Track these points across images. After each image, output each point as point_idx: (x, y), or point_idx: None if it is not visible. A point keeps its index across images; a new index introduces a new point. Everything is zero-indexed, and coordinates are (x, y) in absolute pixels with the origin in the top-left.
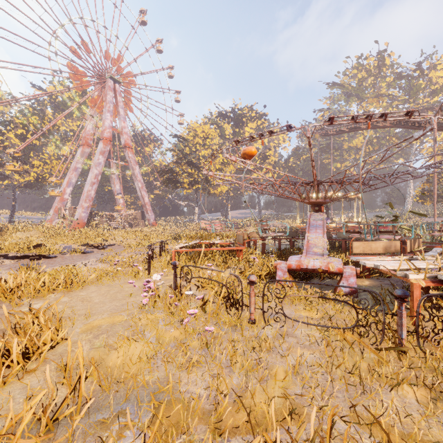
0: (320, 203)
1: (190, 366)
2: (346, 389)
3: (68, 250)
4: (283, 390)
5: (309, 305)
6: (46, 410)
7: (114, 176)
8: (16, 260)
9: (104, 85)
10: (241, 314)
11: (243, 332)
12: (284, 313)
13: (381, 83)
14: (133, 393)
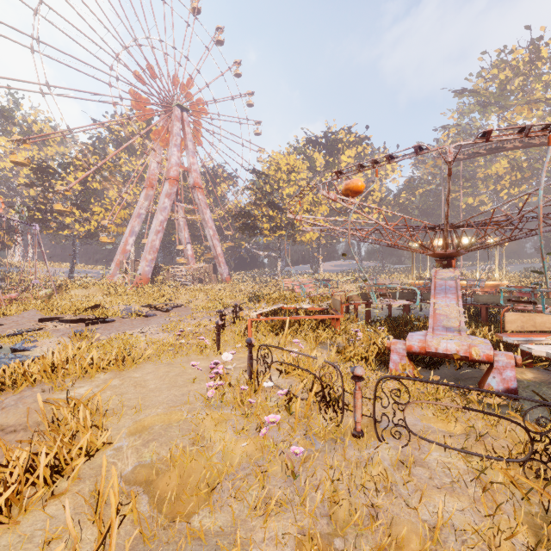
0: (450, 256)
1: (267, 513)
2: None
3: (127, 312)
4: None
5: (443, 411)
6: None
7: (182, 223)
8: (71, 324)
9: (171, 115)
10: (342, 422)
11: (346, 451)
12: (407, 426)
13: (534, 84)
14: (185, 550)
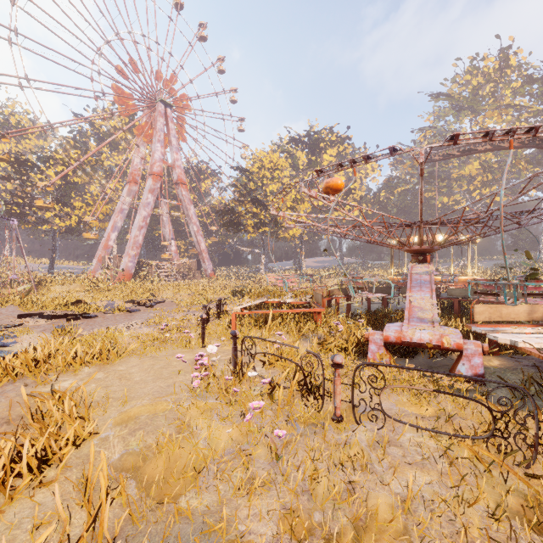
0: (425, 251)
1: (252, 491)
2: None
3: (110, 308)
4: (388, 540)
5: (417, 396)
6: None
7: (165, 219)
8: (51, 320)
9: (154, 110)
10: (323, 408)
11: (326, 435)
12: (382, 409)
13: (503, 90)
14: (173, 528)
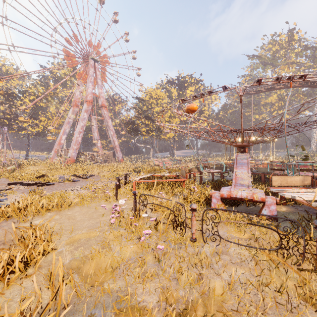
0: (245, 146)
1: (144, 279)
2: (275, 306)
3: (62, 179)
4: (220, 304)
5: (238, 227)
6: (31, 316)
7: (94, 127)
8: (27, 186)
9: (88, 64)
10: (185, 234)
11: (187, 249)
12: (219, 234)
13: (290, 54)
14: (100, 299)
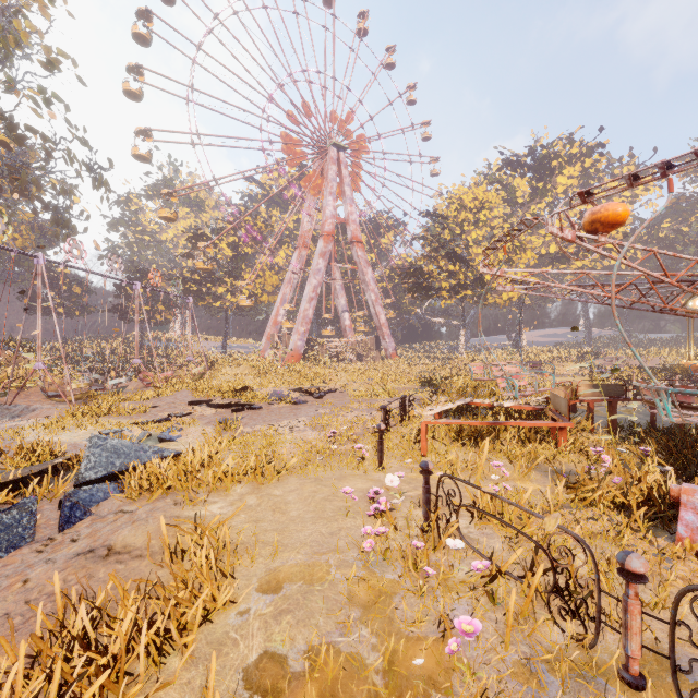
0: None
1: None
2: None
3: (276, 398)
4: None
5: None
6: None
7: (338, 287)
8: (218, 410)
9: (325, 158)
10: (599, 649)
11: None
12: None
13: None
14: None
